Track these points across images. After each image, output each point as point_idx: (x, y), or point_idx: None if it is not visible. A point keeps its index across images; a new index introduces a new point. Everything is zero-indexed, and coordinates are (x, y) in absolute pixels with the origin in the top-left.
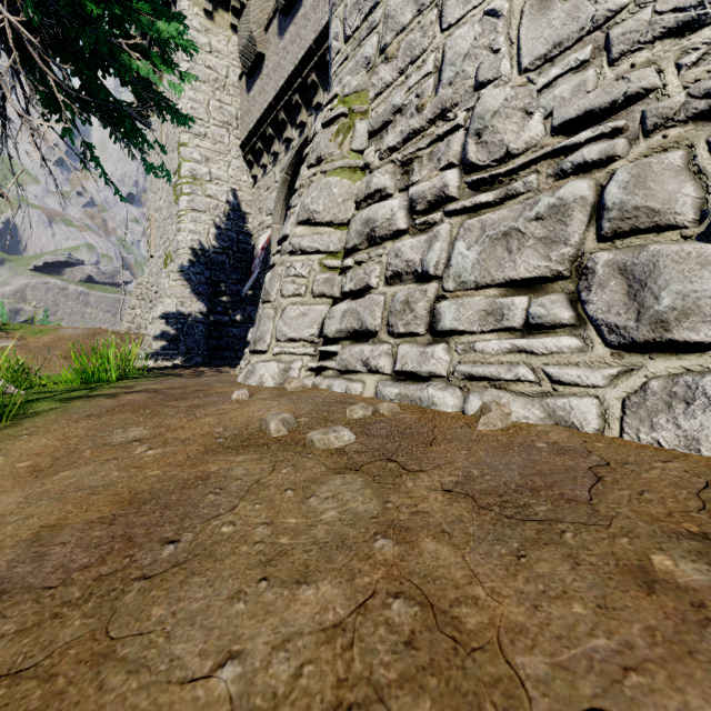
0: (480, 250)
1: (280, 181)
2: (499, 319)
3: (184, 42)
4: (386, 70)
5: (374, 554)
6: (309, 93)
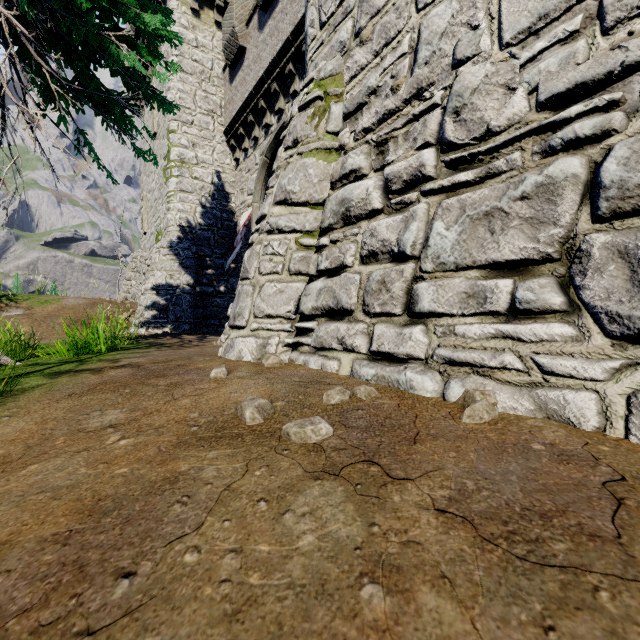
0: (460, 230)
1: (260, 164)
2: (481, 302)
3: (169, 33)
4: (360, 53)
5: (362, 610)
6: (286, 82)
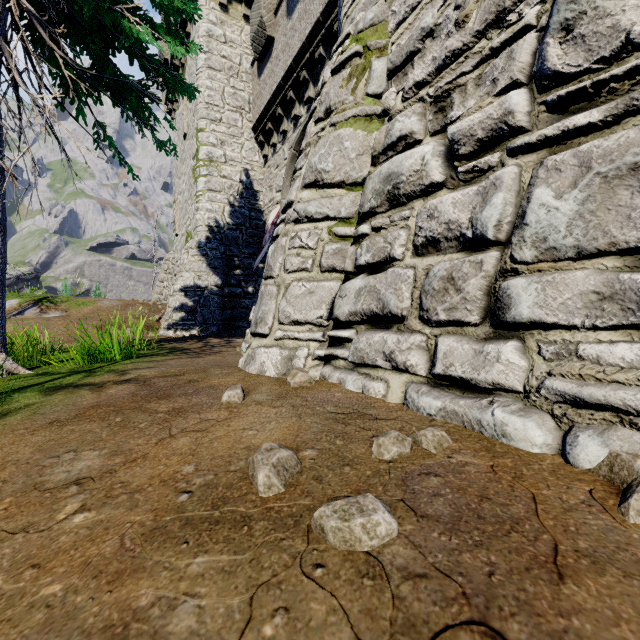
0: (583, 197)
1: (288, 158)
2: (632, 308)
3: (187, 6)
4: None
5: None
6: (316, 69)
